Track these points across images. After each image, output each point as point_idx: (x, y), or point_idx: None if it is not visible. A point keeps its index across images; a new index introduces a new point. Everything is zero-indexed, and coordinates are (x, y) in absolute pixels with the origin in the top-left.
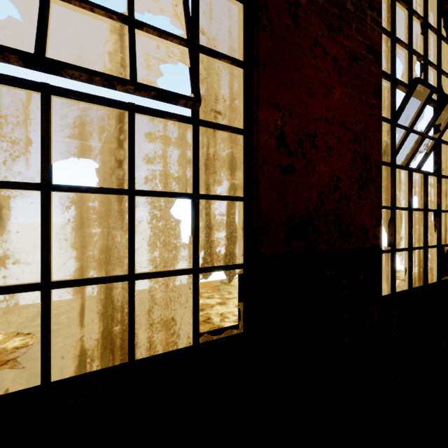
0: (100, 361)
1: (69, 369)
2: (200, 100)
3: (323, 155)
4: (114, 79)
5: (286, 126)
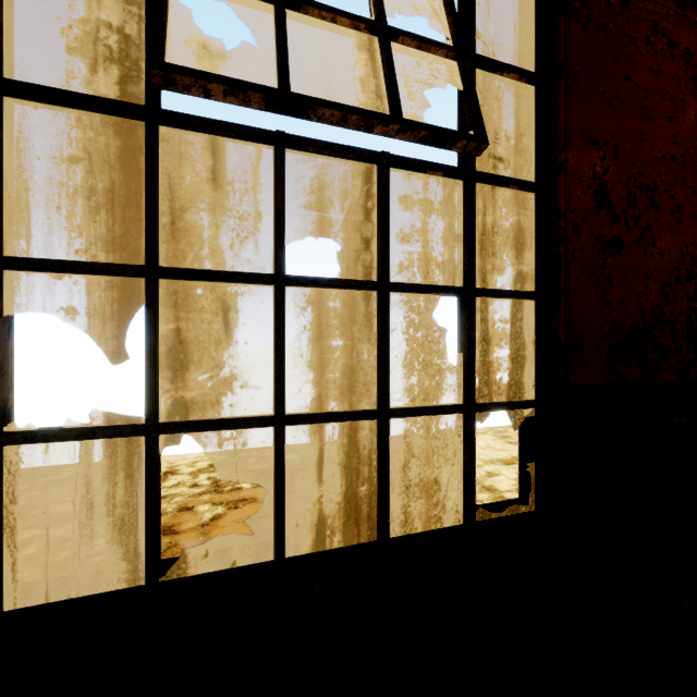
0: (336, 536)
1: (299, 544)
2: (487, 139)
3: (667, 220)
4: (375, 116)
5: (609, 173)
